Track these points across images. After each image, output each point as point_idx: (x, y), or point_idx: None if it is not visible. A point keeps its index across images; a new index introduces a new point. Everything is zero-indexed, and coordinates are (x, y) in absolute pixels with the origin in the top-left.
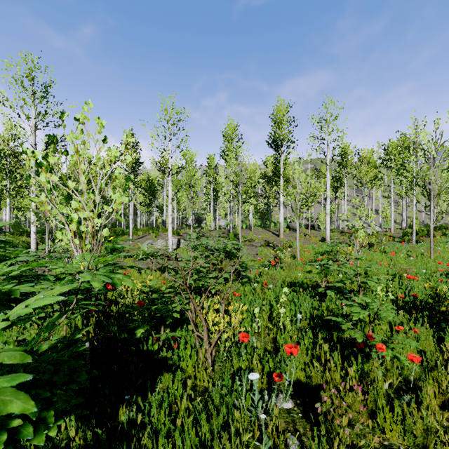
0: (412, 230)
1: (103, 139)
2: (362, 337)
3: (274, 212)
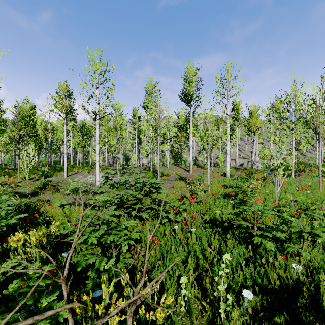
0: None
1: None
2: None
3: (183, 153)
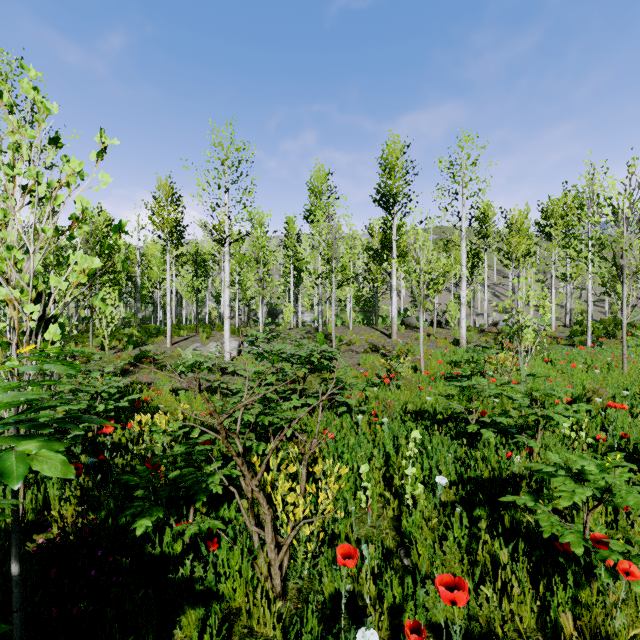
0: (580, 328)
1: (51, 139)
2: (581, 542)
3: (382, 303)
